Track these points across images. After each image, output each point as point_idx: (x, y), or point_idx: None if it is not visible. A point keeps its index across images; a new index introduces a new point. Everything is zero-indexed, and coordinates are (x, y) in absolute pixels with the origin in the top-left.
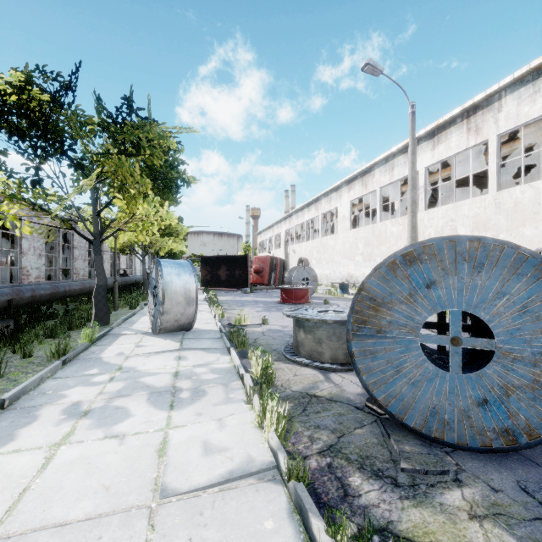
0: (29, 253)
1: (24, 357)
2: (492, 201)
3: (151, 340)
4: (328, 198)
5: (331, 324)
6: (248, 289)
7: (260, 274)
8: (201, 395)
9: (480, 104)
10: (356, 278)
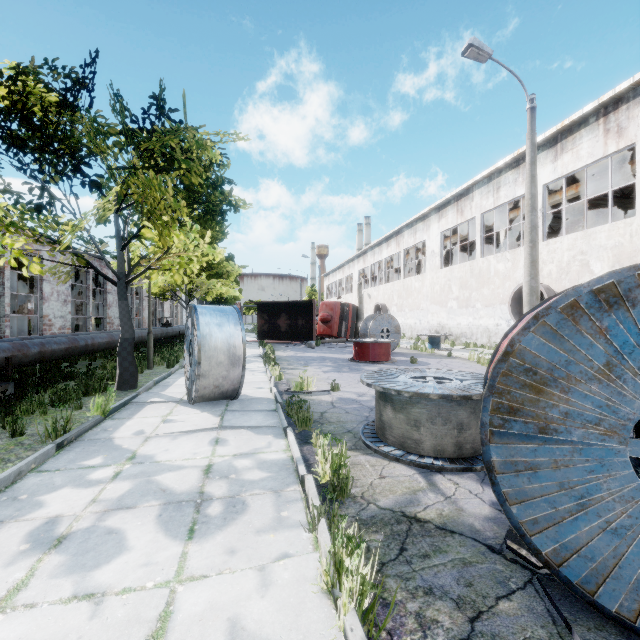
0: (51, 299)
1: (13, 436)
2: None
3: (184, 411)
4: (412, 230)
5: (434, 400)
6: (313, 342)
7: (328, 324)
8: (239, 512)
9: (624, 96)
10: (448, 329)
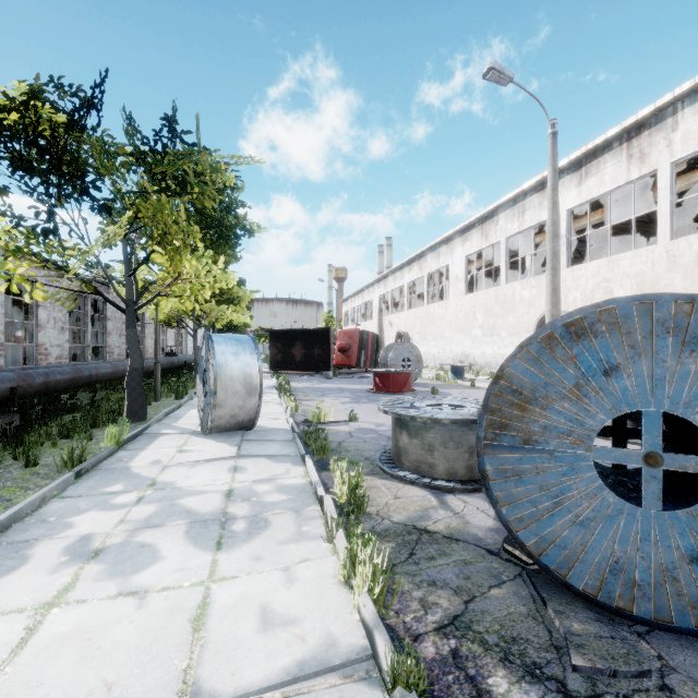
0: (48, 326)
1: (27, 466)
2: (663, 253)
3: (199, 442)
4: (435, 253)
5: (447, 425)
6: (330, 372)
7: (346, 354)
8: (263, 528)
9: (646, 121)
10: (473, 358)
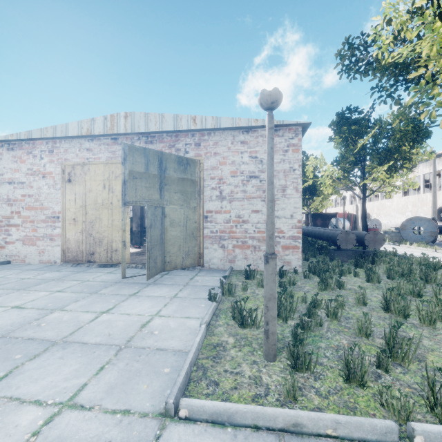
0: None
1: None
2: None
3: None
4: None
5: (395, 233)
6: None
7: None
8: None
9: None
10: None
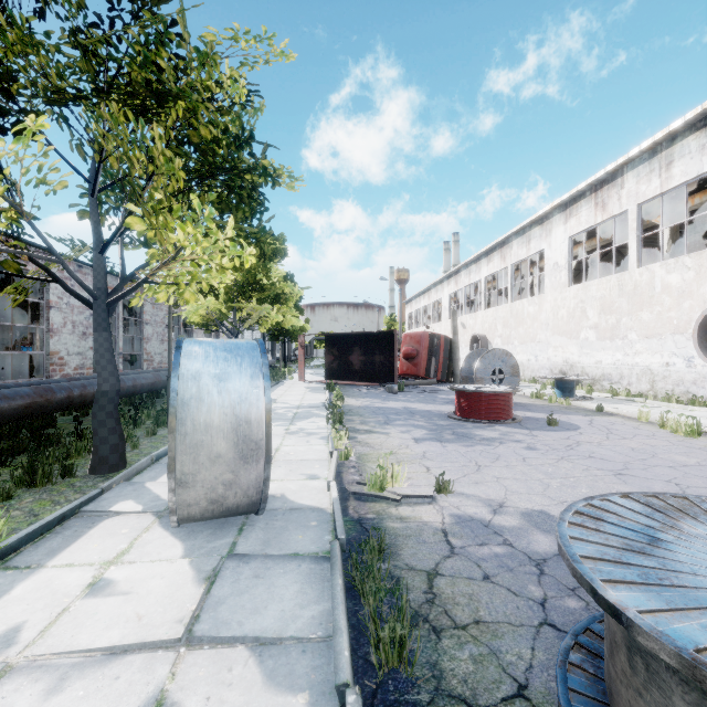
0: (63, 331)
1: None
2: None
3: (152, 547)
4: (524, 238)
5: None
6: (395, 385)
7: (413, 361)
8: None
9: None
10: (581, 368)
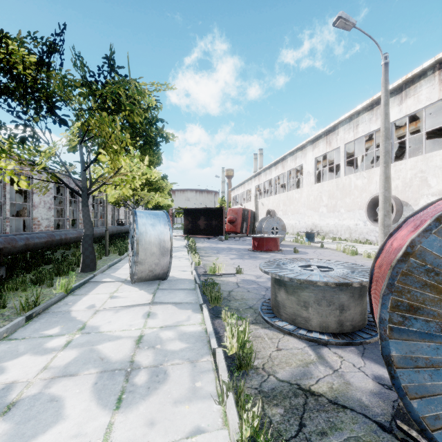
0: (40, 206)
1: None
2: None
3: (126, 289)
4: (293, 157)
5: (320, 286)
6: (223, 237)
7: (233, 224)
8: (161, 381)
9: None
10: (320, 227)
